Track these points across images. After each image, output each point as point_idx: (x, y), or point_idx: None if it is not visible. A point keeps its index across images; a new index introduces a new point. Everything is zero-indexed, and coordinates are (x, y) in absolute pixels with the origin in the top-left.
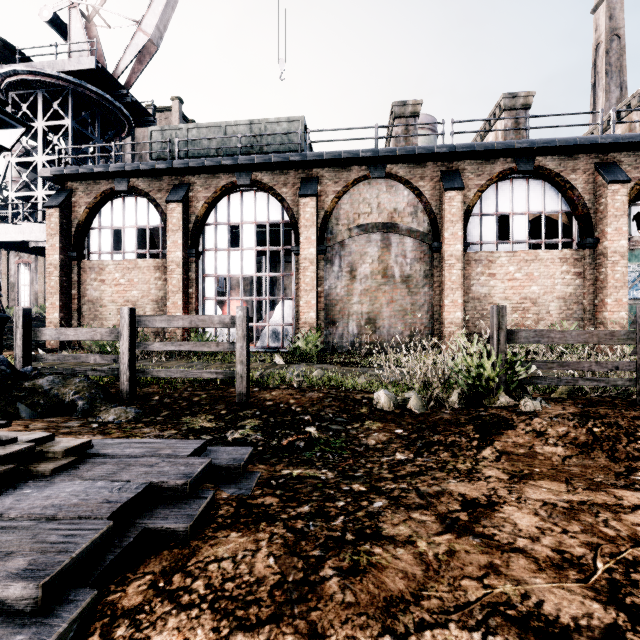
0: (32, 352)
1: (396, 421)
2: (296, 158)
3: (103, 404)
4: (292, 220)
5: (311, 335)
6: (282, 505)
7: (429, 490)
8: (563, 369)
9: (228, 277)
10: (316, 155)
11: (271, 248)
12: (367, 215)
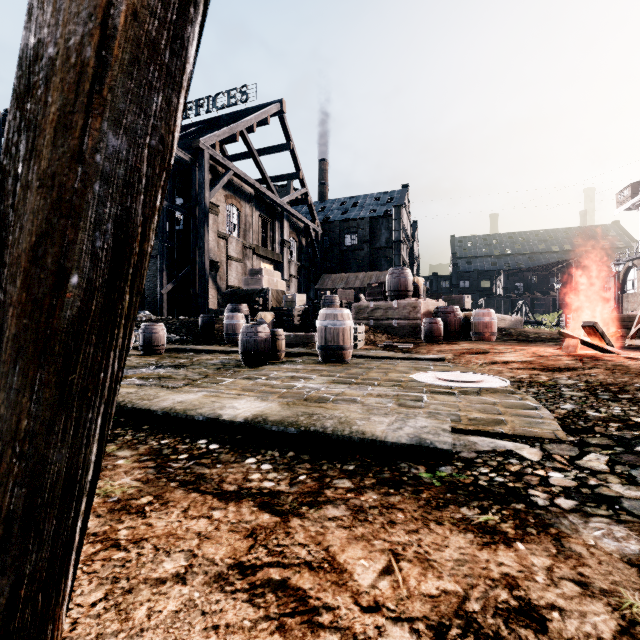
0: None
1: None
2: None
3: None
4: None
5: None
6: None
7: None
8: None
9: None
10: None
11: None
12: None
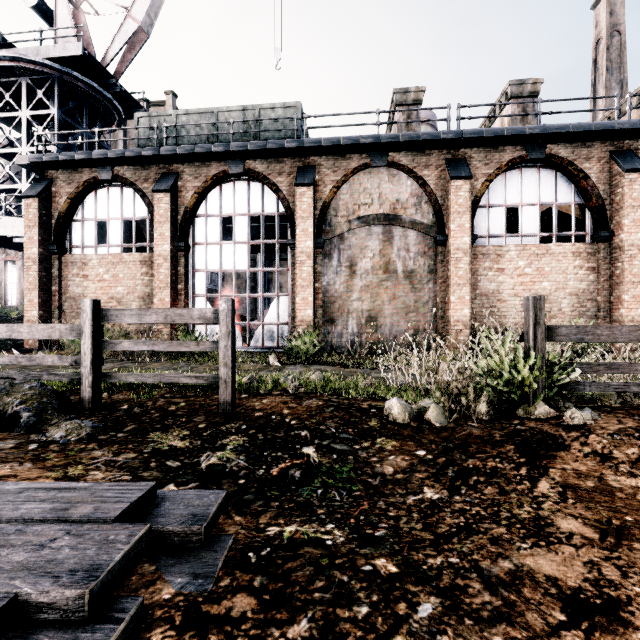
0: (5, 352)
1: (415, 438)
2: (292, 144)
3: (55, 416)
4: (288, 211)
5: (308, 334)
6: (262, 618)
7: (497, 570)
8: (611, 372)
9: (220, 272)
10: (313, 141)
11: (265, 241)
12: (368, 206)
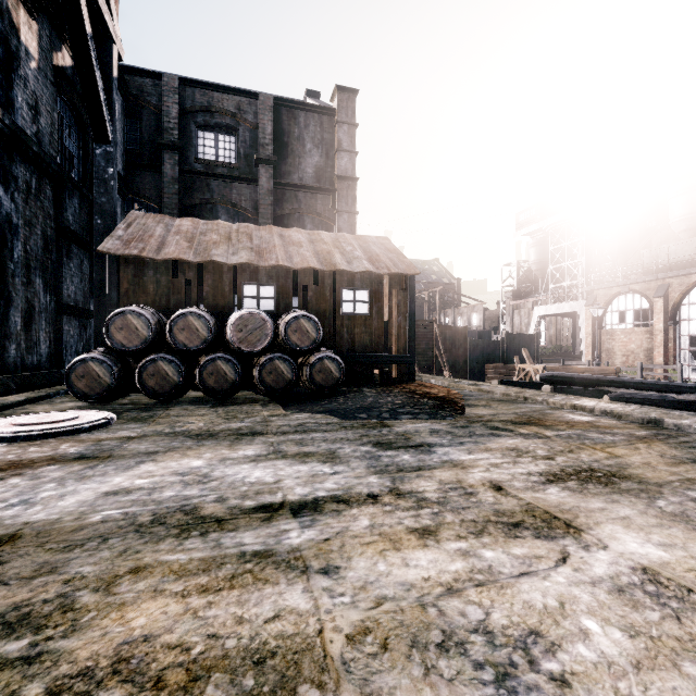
0: None
1: None
2: None
3: None
4: None
5: None
6: None
7: None
8: None
9: None
10: None
11: None
12: None
